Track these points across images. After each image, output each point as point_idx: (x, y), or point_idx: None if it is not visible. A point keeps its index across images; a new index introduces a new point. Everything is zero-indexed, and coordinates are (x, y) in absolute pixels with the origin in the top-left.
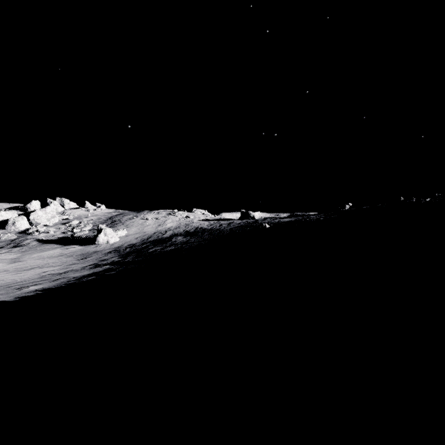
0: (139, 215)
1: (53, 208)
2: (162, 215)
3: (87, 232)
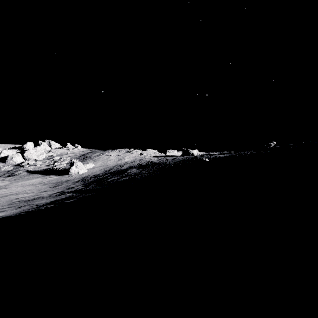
0: (105, 152)
1: (42, 148)
2: (122, 153)
3: (65, 165)
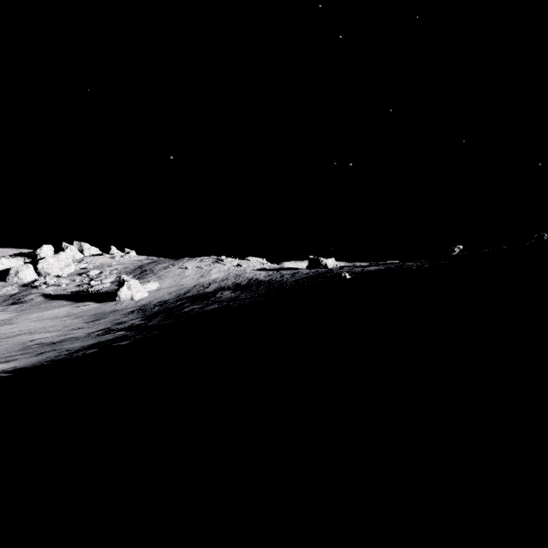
0: (177, 263)
1: (69, 255)
2: (206, 264)
3: (109, 285)
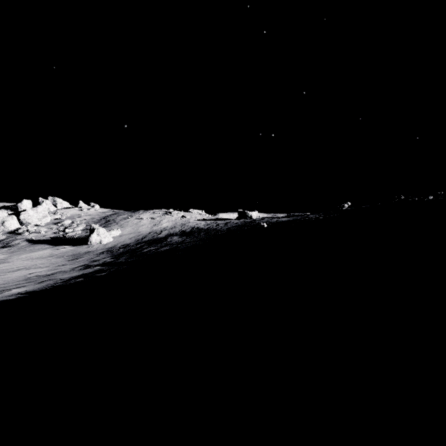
0: (134, 214)
1: (45, 208)
2: (157, 215)
3: (80, 232)
